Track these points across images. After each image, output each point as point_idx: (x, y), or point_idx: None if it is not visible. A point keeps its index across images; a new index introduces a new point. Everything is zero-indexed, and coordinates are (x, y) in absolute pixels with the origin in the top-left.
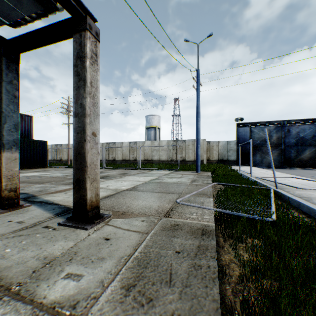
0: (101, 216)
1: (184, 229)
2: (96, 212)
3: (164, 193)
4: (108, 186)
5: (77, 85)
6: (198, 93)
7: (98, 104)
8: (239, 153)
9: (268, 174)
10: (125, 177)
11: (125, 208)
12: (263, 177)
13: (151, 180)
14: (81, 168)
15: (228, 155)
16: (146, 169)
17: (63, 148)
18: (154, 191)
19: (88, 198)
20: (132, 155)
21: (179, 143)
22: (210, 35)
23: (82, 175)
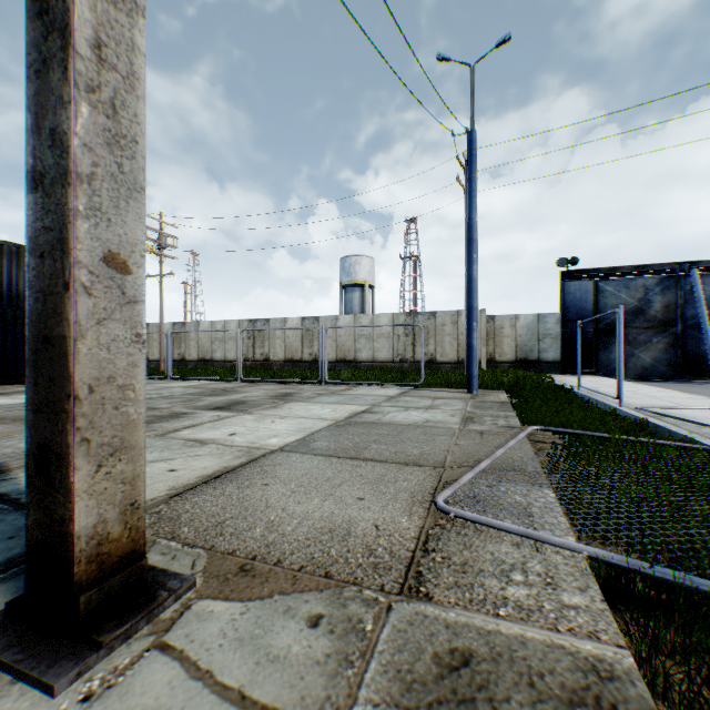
0: (152, 590)
1: (505, 704)
2: (124, 580)
3: (392, 465)
4: (233, 437)
5: (40, 57)
6: (473, 189)
7: (142, 146)
8: (579, 344)
9: (662, 399)
10: (284, 406)
11: (260, 535)
12: (656, 407)
13: (352, 417)
14: (53, 403)
15: (541, 348)
16: (341, 383)
17: (152, 334)
18: (362, 457)
19: (79, 530)
20: (308, 348)
21: (420, 320)
22: (504, 42)
23: (58, 431)
